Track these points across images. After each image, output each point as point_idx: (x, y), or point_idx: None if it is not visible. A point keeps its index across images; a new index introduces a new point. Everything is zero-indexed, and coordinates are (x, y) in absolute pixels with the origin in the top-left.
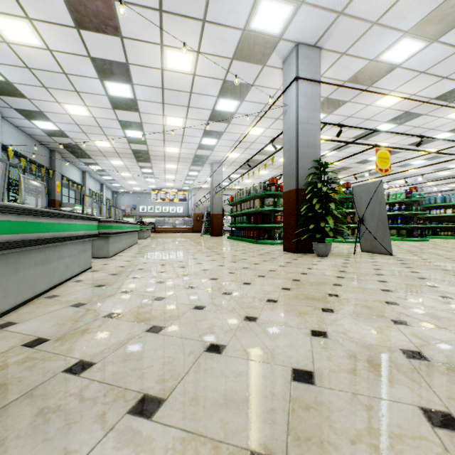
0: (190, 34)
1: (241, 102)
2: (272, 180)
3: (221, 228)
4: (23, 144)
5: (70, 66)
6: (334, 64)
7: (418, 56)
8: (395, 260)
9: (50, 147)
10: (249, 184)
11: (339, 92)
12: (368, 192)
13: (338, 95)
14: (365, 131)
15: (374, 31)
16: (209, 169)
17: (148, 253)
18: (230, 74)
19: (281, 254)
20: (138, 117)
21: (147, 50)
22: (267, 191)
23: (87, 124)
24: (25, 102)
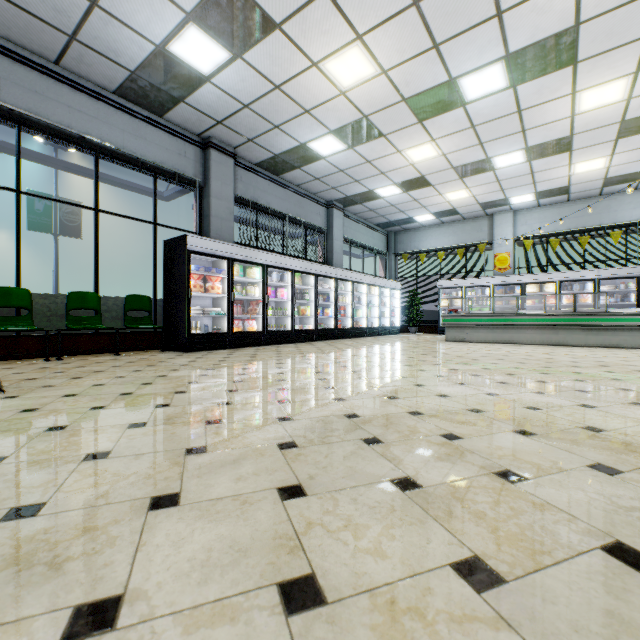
0: None
1: None
2: None
3: None
4: None
5: None
6: None
7: None
8: None
9: None
10: None
11: None
12: None
13: None
14: None
15: None
16: None
17: None
18: None
19: None
20: None
21: None
22: None
23: None
24: None
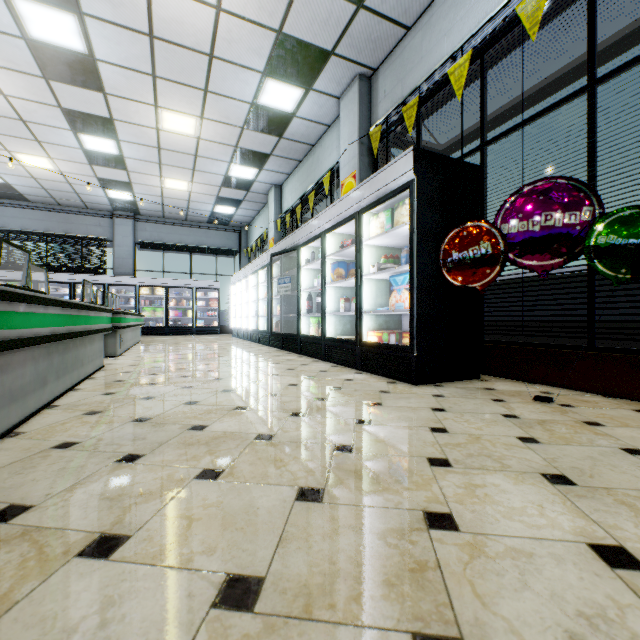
0: None
1: None
2: None
3: None
4: None
5: None
6: None
7: None
8: None
9: None
10: None
11: None
12: None
13: None
14: None
15: None
16: None
17: None
18: None
19: None
20: None
21: None
22: None
23: None
24: None
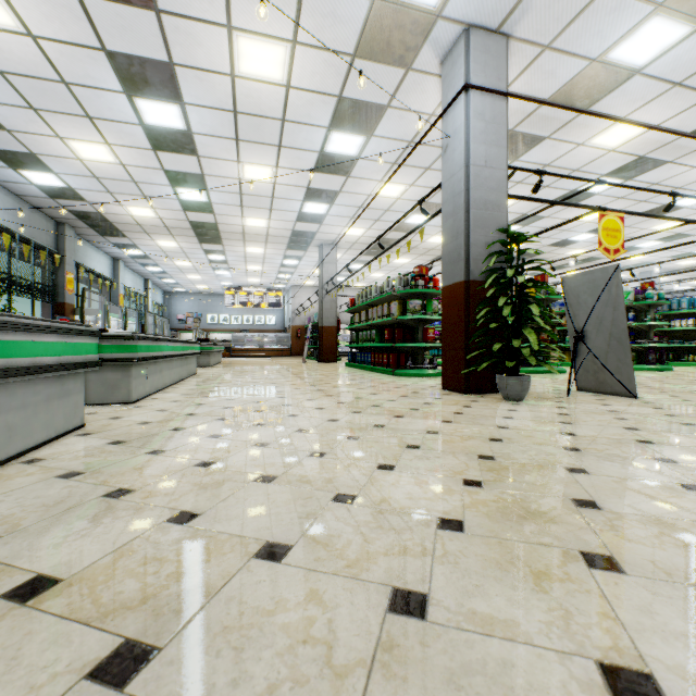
0: (280, 6)
1: (368, 139)
2: (420, 269)
3: (335, 349)
4: (8, 211)
5: (71, 68)
6: (529, 67)
7: (674, 53)
8: (649, 408)
9: (55, 217)
10: (379, 280)
11: (533, 120)
12: (592, 286)
13: (530, 126)
14: (570, 190)
15: (604, 2)
16: (316, 255)
17: (206, 393)
18: (350, 85)
19: (440, 395)
20: (196, 165)
21: (204, 37)
22: (412, 288)
23: (113, 176)
24: (4, 137)
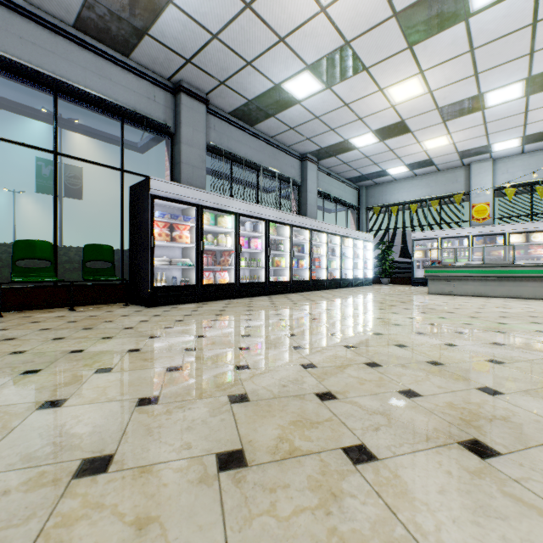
0: None
1: None
2: None
3: None
4: None
5: None
6: None
7: None
8: None
9: None
10: None
11: None
12: None
13: None
14: None
15: None
16: None
17: None
18: None
19: None
20: None
21: None
22: None
23: None
24: None
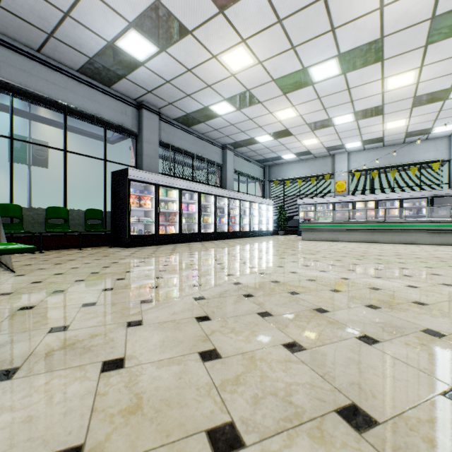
0: None
1: None
2: None
3: None
4: None
5: None
6: None
7: None
8: None
9: None
10: None
11: None
12: None
13: None
14: None
15: None
16: None
17: None
18: None
19: None
20: None
21: None
22: None
23: None
24: None
